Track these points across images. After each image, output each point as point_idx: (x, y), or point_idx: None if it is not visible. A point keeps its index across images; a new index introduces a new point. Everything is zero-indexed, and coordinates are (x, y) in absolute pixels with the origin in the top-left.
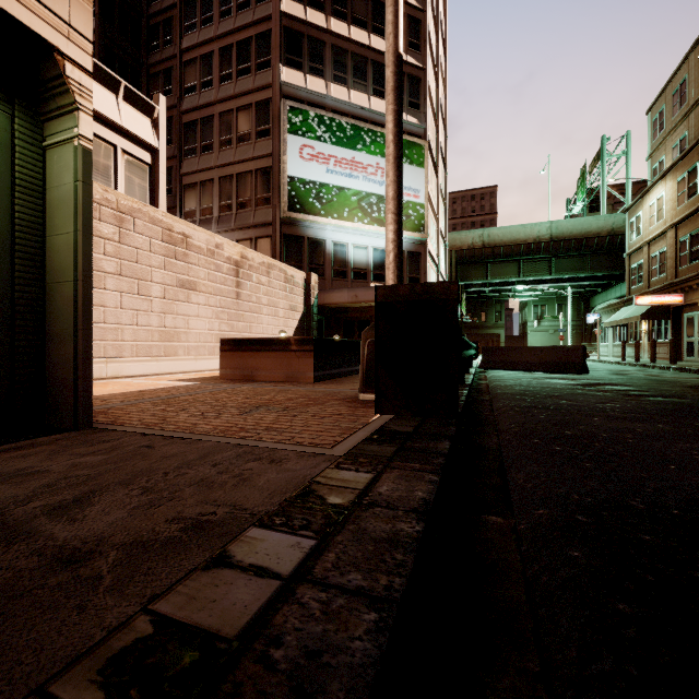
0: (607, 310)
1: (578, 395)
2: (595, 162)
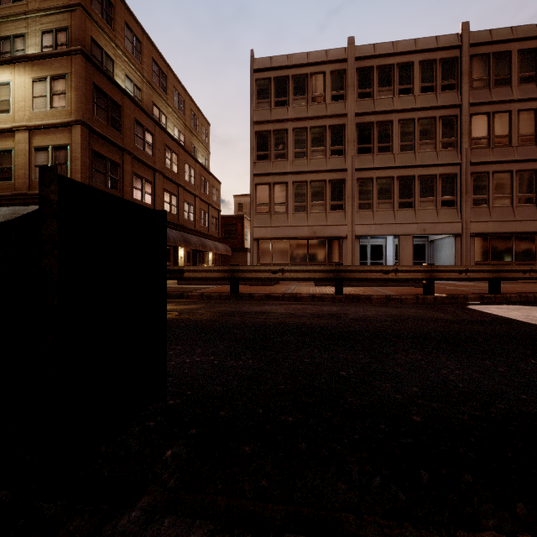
0: None
1: None
2: None
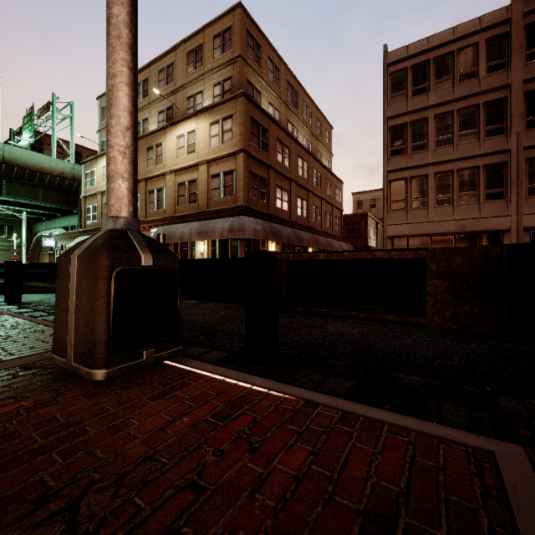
0: (64, 237)
1: (182, 309)
2: (45, 110)
